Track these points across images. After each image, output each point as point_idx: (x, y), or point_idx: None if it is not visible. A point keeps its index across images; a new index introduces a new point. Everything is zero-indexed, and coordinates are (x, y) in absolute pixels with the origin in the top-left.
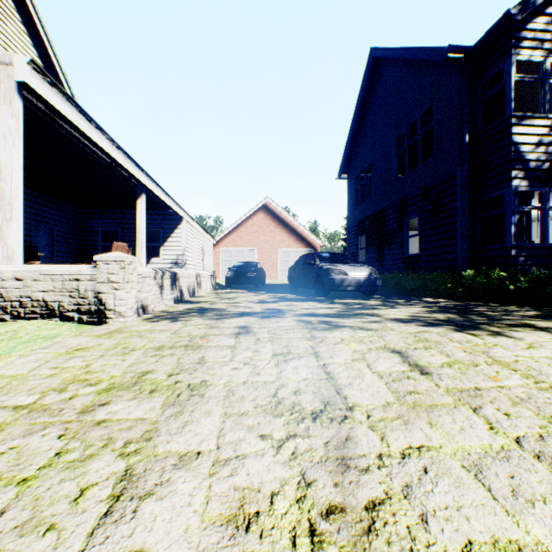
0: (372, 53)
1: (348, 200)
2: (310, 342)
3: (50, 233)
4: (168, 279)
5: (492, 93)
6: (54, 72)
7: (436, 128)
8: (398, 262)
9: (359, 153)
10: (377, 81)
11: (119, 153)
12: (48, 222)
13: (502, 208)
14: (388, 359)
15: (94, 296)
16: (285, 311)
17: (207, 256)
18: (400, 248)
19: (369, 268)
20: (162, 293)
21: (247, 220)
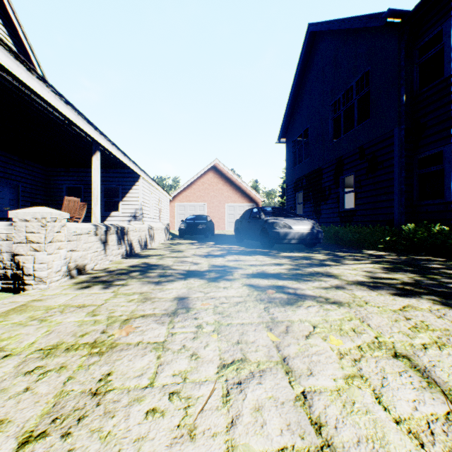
0: (309, 28)
1: (287, 161)
2: (273, 335)
3: (16, 189)
4: (114, 234)
5: (430, 55)
6: (19, 41)
7: (373, 92)
8: (334, 216)
9: (296, 120)
10: (313, 54)
11: (68, 109)
12: (13, 179)
13: (441, 164)
14: (401, 376)
15: (10, 258)
16: (233, 270)
17: (164, 210)
18: (336, 203)
19: (311, 222)
20: (106, 249)
21: (199, 179)
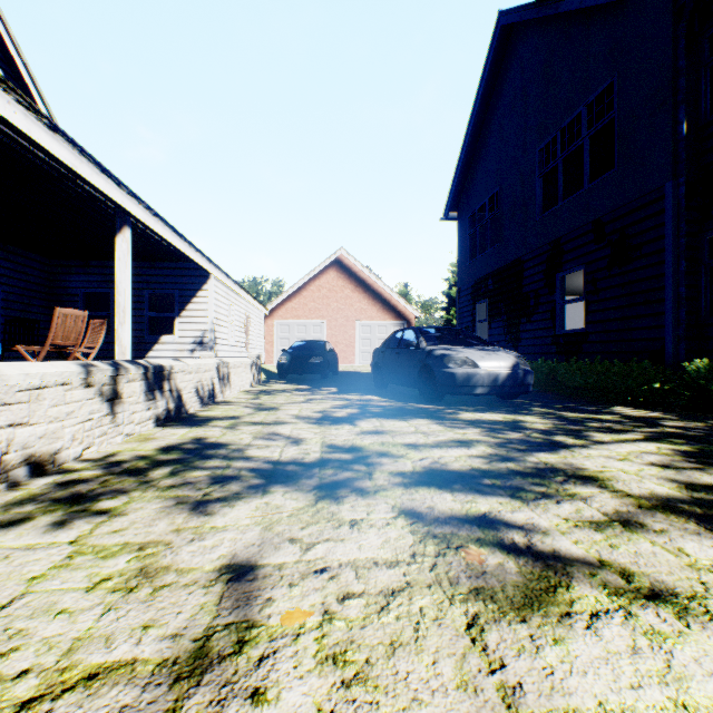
0: (501, 19)
1: (460, 250)
2: None
3: None
4: (137, 380)
5: None
6: None
7: (621, 120)
8: (545, 342)
9: (476, 180)
10: (507, 65)
11: (56, 141)
12: None
13: None
14: None
15: None
16: (371, 460)
17: (254, 332)
18: (549, 321)
19: (513, 354)
20: (115, 413)
21: (313, 281)
